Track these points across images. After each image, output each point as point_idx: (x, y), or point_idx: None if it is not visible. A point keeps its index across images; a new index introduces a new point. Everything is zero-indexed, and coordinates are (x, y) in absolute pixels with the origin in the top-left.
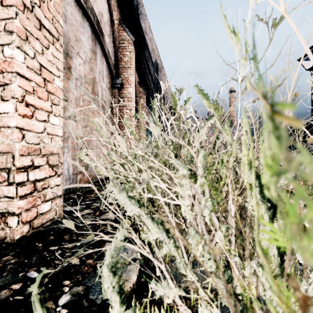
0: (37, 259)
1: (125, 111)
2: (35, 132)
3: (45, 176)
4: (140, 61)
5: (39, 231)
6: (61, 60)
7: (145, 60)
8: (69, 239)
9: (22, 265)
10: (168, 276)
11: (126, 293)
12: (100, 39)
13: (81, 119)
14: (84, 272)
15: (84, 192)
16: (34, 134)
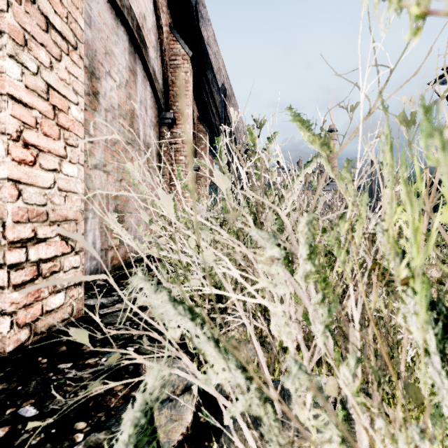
0: (37, 385)
1: (179, 158)
2: (39, 187)
3: (55, 254)
4: (200, 86)
5: (45, 338)
6: (81, 80)
7: (207, 85)
8: (90, 351)
9: (13, 396)
10: (244, 423)
11: (176, 444)
12: (142, 53)
13: (114, 169)
14: (110, 407)
15: (118, 277)
16: (37, 190)
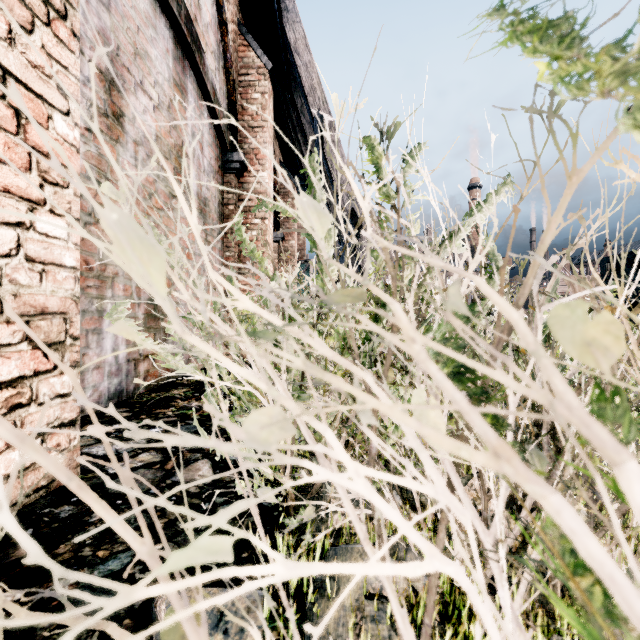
0: None
1: (253, 221)
2: None
3: (19, 373)
4: (285, 116)
5: None
6: (75, 73)
7: (294, 115)
8: (70, 557)
9: None
10: None
11: None
12: (195, 60)
13: None
14: None
15: (153, 404)
16: None
